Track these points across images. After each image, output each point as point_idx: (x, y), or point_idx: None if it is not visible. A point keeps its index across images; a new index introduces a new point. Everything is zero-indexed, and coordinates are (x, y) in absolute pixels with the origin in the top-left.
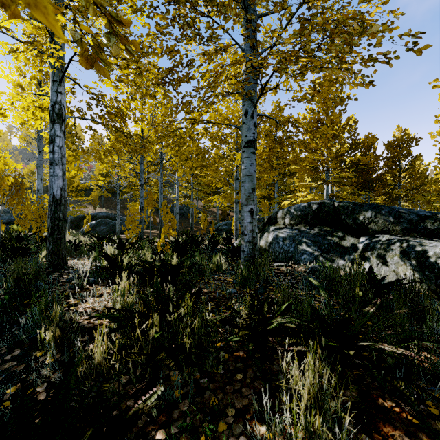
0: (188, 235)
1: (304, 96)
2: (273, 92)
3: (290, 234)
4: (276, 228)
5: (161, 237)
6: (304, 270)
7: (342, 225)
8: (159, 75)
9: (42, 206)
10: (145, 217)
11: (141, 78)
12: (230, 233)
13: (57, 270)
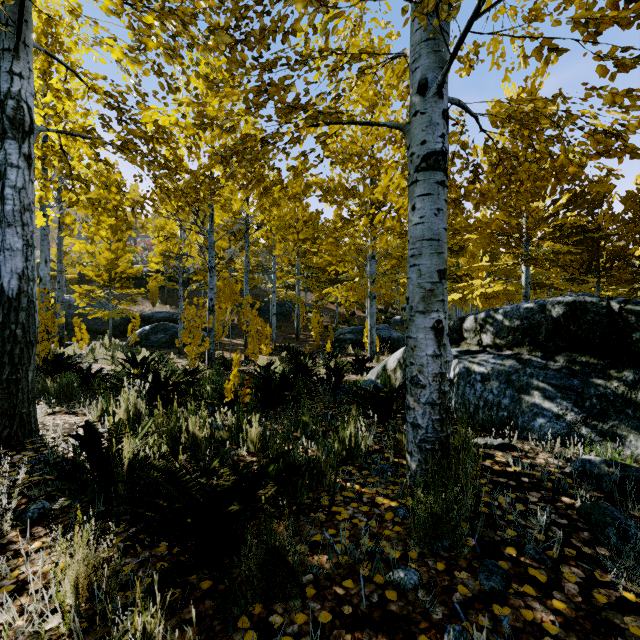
0: (290, 351)
1: (606, 5)
2: (466, 67)
3: (498, 368)
4: (463, 352)
5: (233, 372)
6: (555, 464)
7: (632, 353)
8: (212, 0)
9: (46, 306)
10: (224, 320)
11: (175, 19)
12: (359, 346)
13: (0, 453)
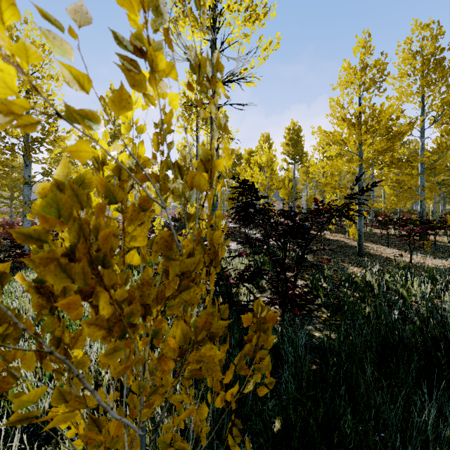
0: None
1: None
2: None
3: None
4: None
5: None
6: None
7: None
8: None
9: None
10: None
11: None
12: None
13: None
